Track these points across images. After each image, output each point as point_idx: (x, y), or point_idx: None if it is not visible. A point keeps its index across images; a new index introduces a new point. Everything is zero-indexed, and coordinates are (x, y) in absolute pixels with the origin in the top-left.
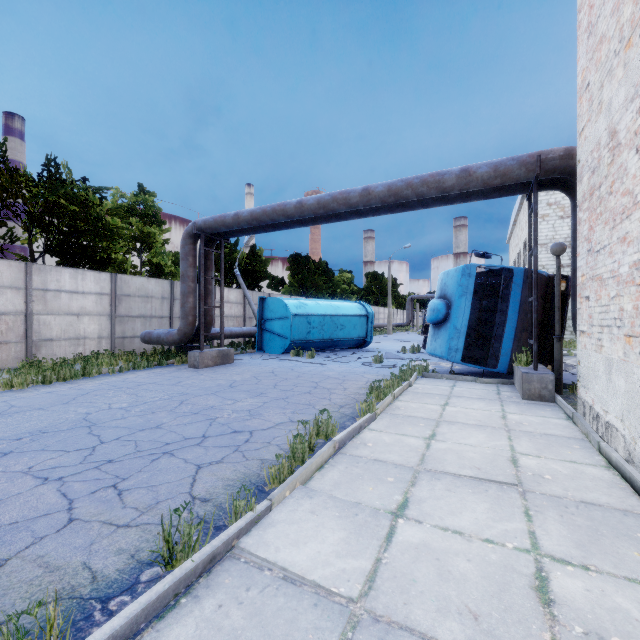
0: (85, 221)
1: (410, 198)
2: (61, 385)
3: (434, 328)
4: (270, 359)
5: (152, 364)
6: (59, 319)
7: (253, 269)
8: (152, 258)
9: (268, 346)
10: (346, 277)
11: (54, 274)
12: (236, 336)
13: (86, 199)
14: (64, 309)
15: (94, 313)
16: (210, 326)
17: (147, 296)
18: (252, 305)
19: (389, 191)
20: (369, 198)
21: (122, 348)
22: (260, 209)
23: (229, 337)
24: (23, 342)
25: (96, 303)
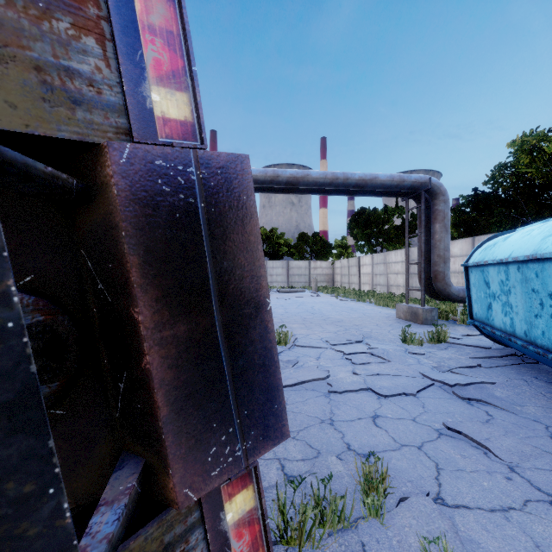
0: None
1: None
2: (378, 307)
3: None
4: None
5: None
6: None
7: None
8: None
9: None
10: None
11: None
12: None
13: None
14: None
15: None
16: (434, 283)
17: None
18: None
19: None
20: None
21: None
22: None
23: None
24: None
25: None
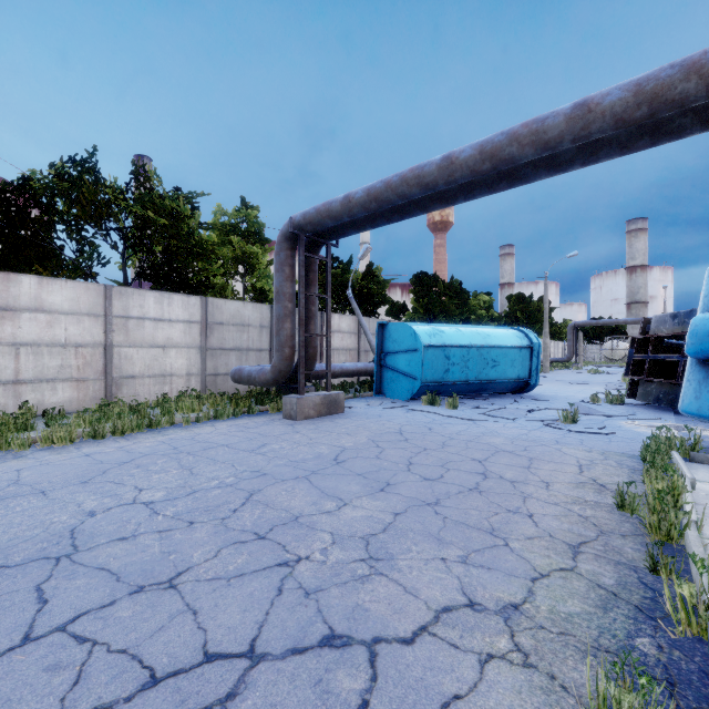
0: (179, 239)
1: (689, 100)
2: (113, 442)
3: (706, 367)
4: (393, 408)
5: (239, 412)
6: (142, 352)
7: (369, 292)
8: (256, 283)
9: (390, 388)
10: (483, 300)
11: (137, 298)
12: (348, 374)
13: (178, 212)
14: (148, 340)
15: (182, 345)
16: (313, 361)
17: (243, 324)
18: (368, 335)
19: (638, 94)
20: (588, 120)
21: (214, 387)
22: (381, 182)
23: (339, 376)
24: (102, 379)
25: (184, 333)
